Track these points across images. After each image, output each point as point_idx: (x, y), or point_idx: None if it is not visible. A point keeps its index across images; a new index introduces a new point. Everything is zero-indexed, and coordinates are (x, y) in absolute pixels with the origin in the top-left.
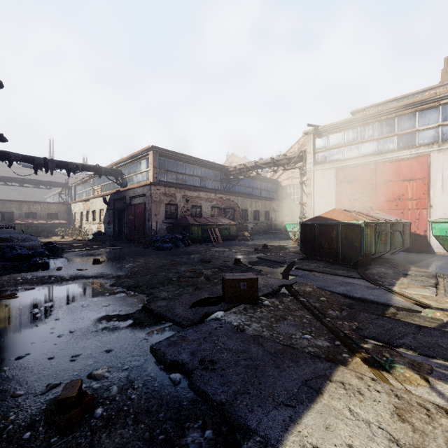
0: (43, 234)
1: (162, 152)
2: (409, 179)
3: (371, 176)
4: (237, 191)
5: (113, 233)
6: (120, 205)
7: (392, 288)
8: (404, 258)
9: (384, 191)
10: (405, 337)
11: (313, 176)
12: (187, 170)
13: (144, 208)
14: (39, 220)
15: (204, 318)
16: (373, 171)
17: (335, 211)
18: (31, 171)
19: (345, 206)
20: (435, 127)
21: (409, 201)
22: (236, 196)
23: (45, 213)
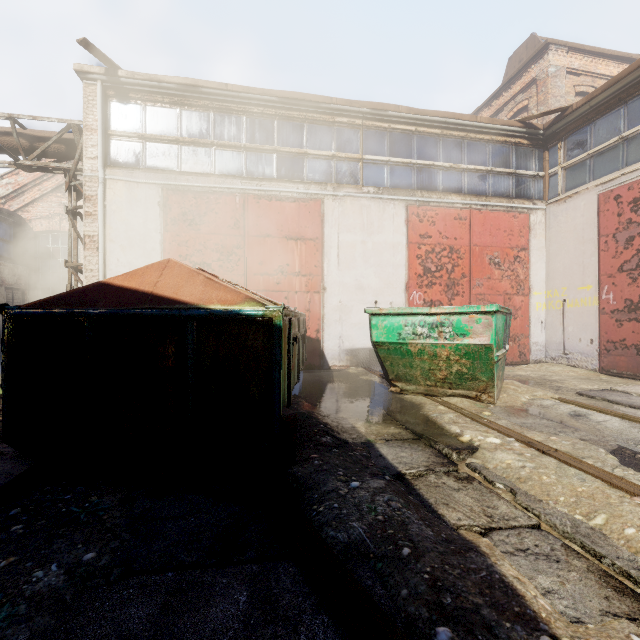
0: None
1: None
2: (296, 237)
3: (236, 219)
4: None
5: None
6: None
7: None
8: (305, 388)
9: (259, 254)
10: None
11: (105, 195)
12: None
13: None
14: None
15: None
16: (240, 211)
17: (172, 266)
18: None
19: None
20: (329, 157)
21: (297, 278)
22: None
23: None
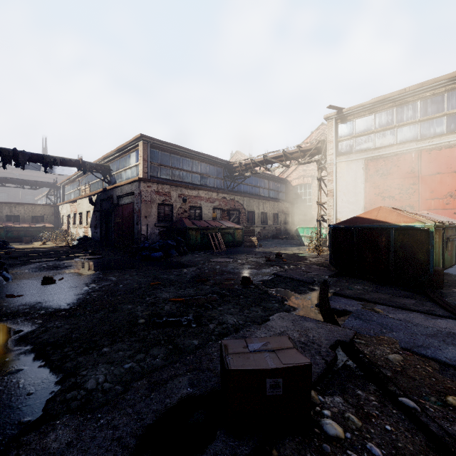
0: (25, 239)
1: (154, 143)
2: None
3: (412, 167)
4: (243, 191)
5: (99, 238)
6: (107, 206)
7: None
8: None
9: (430, 186)
10: None
11: (336, 170)
12: (185, 165)
13: (133, 209)
14: (21, 223)
15: None
16: (415, 162)
17: (382, 209)
18: (22, 172)
19: (377, 205)
20: None
21: None
22: (241, 196)
23: (30, 215)
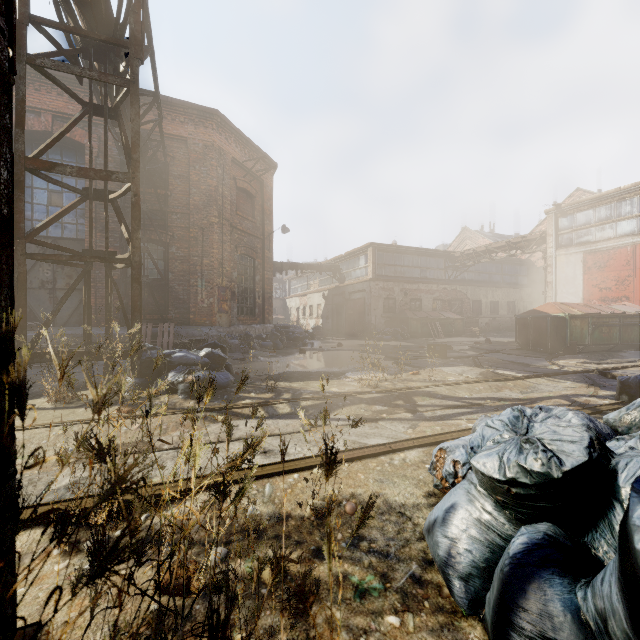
0: None
1: (380, 248)
2: None
3: (627, 260)
4: (467, 279)
5: (331, 327)
6: (339, 300)
7: (553, 360)
8: None
9: None
10: (512, 367)
11: (555, 262)
12: (406, 261)
13: (363, 303)
14: None
15: (416, 359)
16: (630, 255)
17: (549, 304)
18: None
19: (594, 296)
20: None
21: None
22: (464, 285)
23: None
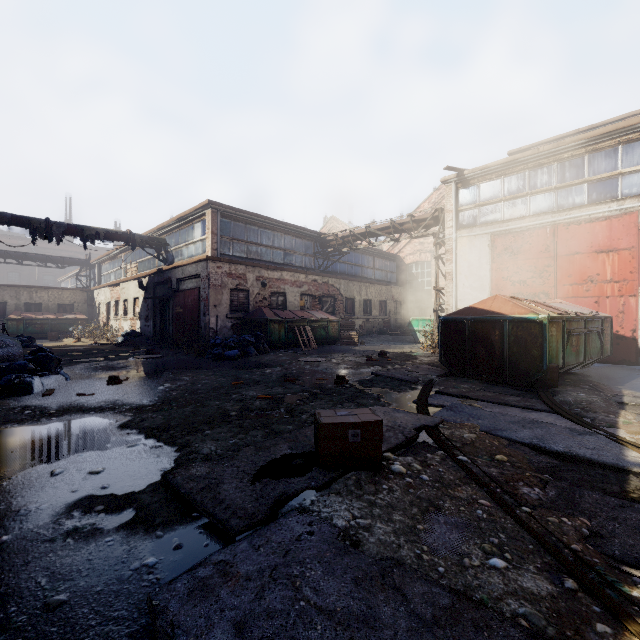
0: (51, 334)
1: (226, 212)
2: (607, 250)
3: (546, 245)
4: (339, 271)
5: (152, 333)
6: (163, 291)
7: (616, 433)
8: (604, 374)
9: (568, 269)
10: None
11: (456, 247)
12: (264, 239)
13: (198, 295)
14: (45, 314)
15: (277, 507)
16: (550, 238)
17: (497, 298)
18: (39, 243)
19: (505, 292)
20: None
21: (608, 285)
22: (337, 278)
23: (55, 303)
